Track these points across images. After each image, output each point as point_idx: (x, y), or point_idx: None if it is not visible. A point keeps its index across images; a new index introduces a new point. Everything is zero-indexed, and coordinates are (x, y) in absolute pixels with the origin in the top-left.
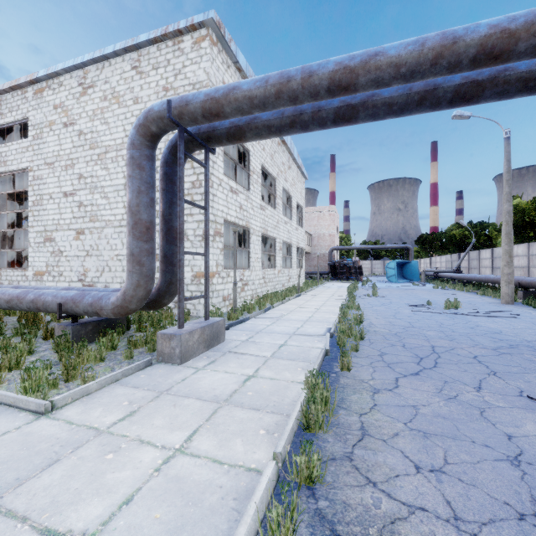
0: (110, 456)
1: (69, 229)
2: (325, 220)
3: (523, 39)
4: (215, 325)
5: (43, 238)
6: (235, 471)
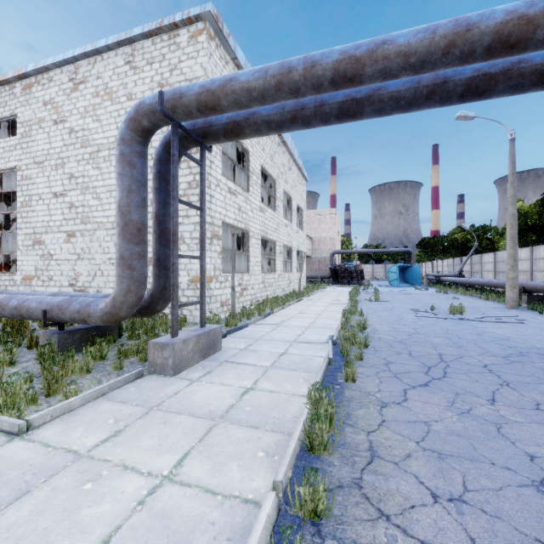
0: (89, 486)
1: (59, 232)
2: (326, 223)
3: (541, 26)
4: (212, 333)
5: (32, 240)
6: (230, 504)
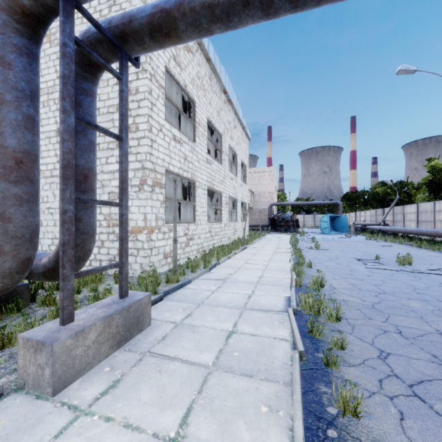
0: None
1: None
2: (265, 179)
3: None
4: (134, 306)
5: None
6: None
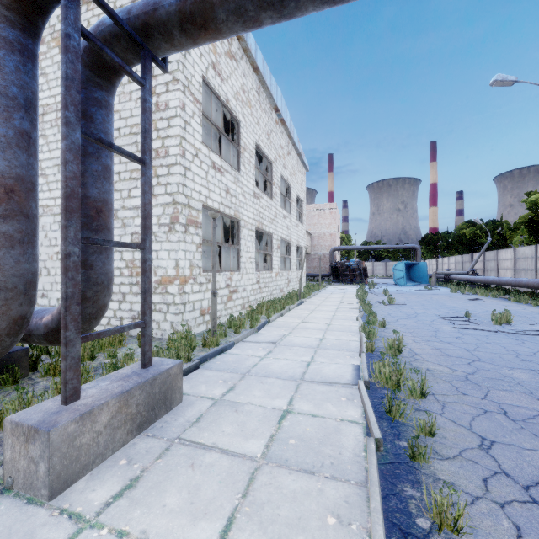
0: None
1: None
2: (325, 219)
3: None
4: (160, 379)
5: None
6: None
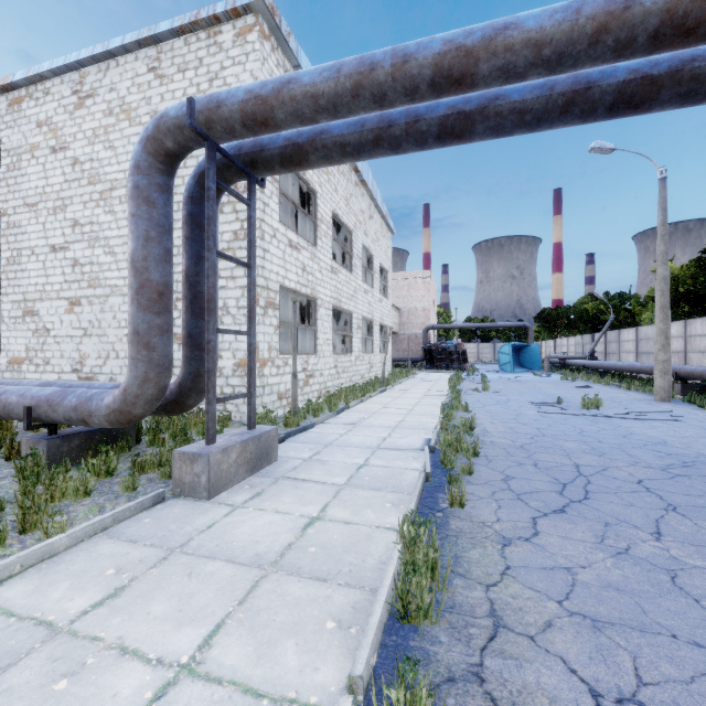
0: (62, 686)
1: (58, 298)
2: (417, 290)
3: None
4: (264, 437)
5: (22, 310)
6: None
